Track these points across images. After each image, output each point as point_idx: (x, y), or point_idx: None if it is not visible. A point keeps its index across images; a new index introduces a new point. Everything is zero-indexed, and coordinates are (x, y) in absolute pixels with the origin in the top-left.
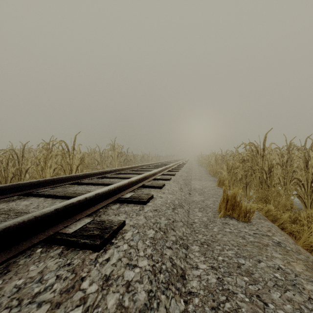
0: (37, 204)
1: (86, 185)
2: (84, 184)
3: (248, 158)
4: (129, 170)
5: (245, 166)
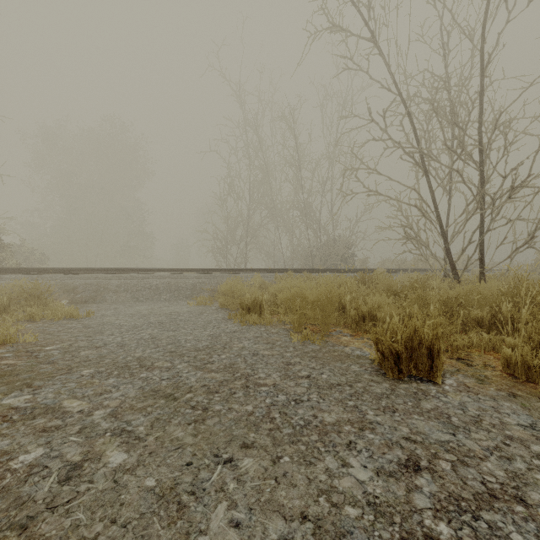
0: None
1: None
2: None
3: None
4: None
5: None
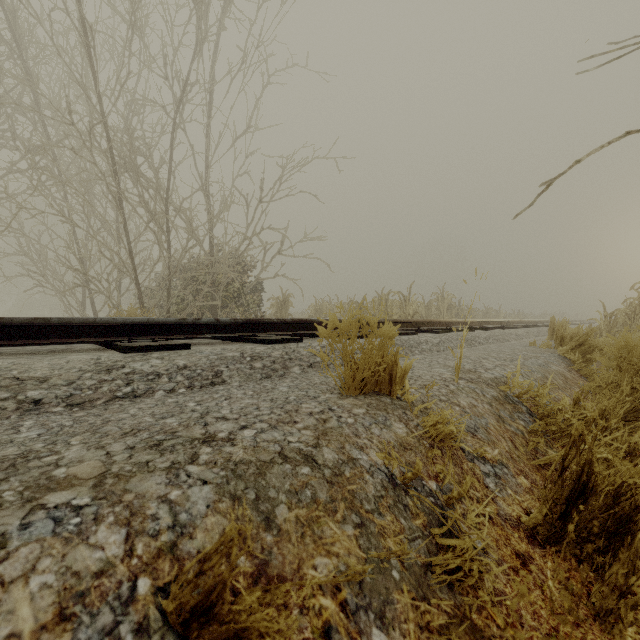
0: None
1: None
2: None
3: None
4: None
5: None
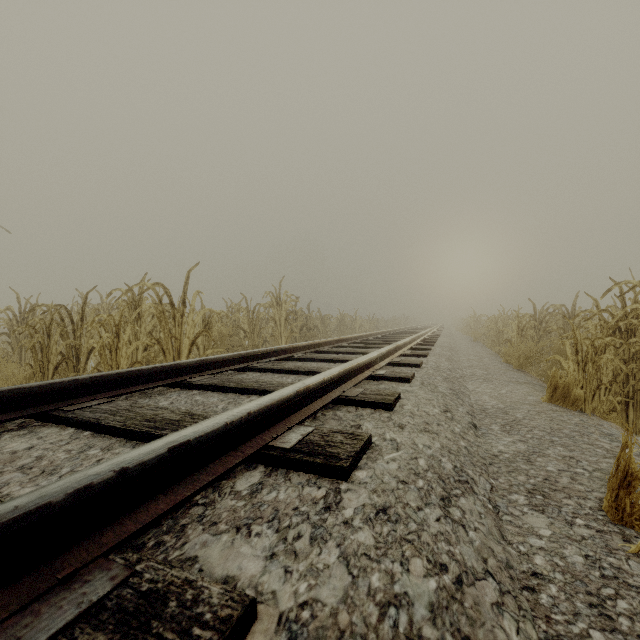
0: (39, 452)
1: (199, 389)
2: (196, 388)
3: (636, 324)
4: (310, 351)
5: (625, 345)
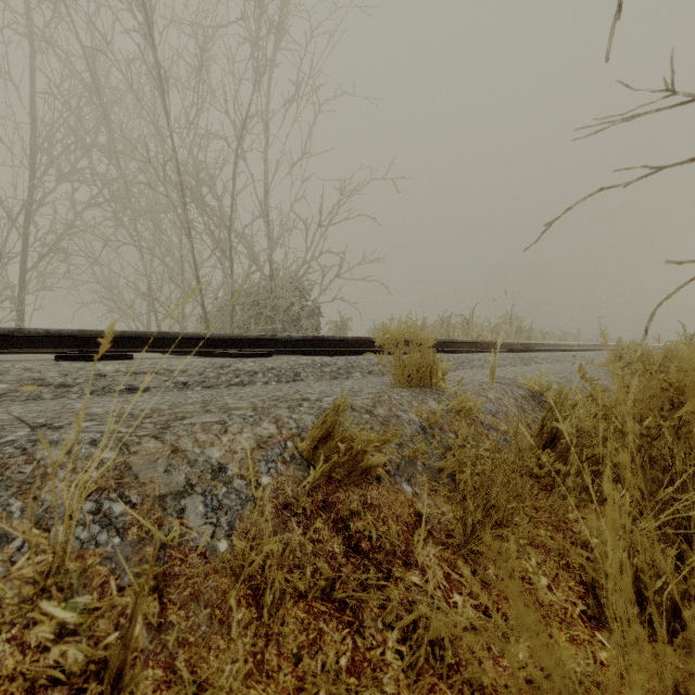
0: None
1: None
2: None
3: None
4: None
5: None
